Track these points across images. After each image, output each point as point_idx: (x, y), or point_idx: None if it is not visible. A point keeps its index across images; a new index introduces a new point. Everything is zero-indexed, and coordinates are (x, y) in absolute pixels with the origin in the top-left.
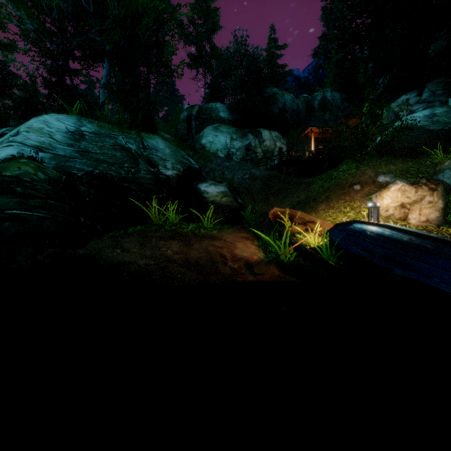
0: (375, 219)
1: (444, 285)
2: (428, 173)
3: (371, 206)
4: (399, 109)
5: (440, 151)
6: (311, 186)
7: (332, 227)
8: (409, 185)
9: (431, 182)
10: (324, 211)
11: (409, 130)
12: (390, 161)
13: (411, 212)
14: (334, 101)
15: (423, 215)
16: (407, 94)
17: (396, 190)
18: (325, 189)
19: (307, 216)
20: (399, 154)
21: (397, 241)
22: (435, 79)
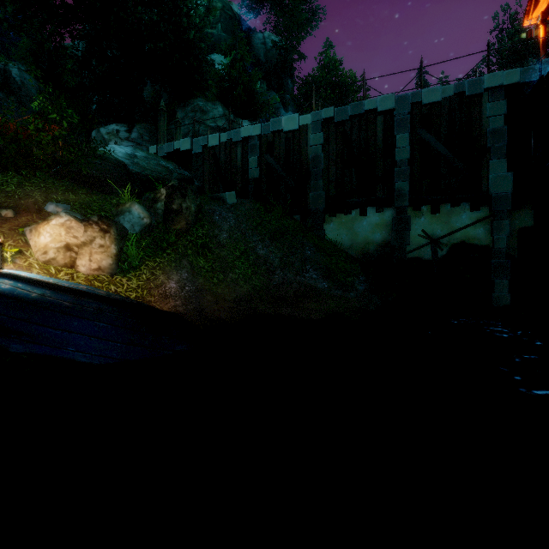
0: None
1: (80, 353)
2: (112, 213)
3: None
4: (109, 138)
5: (129, 193)
6: None
7: None
8: (78, 221)
9: (104, 222)
10: None
11: (103, 159)
12: (72, 189)
13: (80, 257)
14: (25, 87)
15: (94, 261)
16: (118, 124)
17: (58, 225)
18: None
19: None
20: (86, 183)
21: (17, 299)
22: (144, 123)
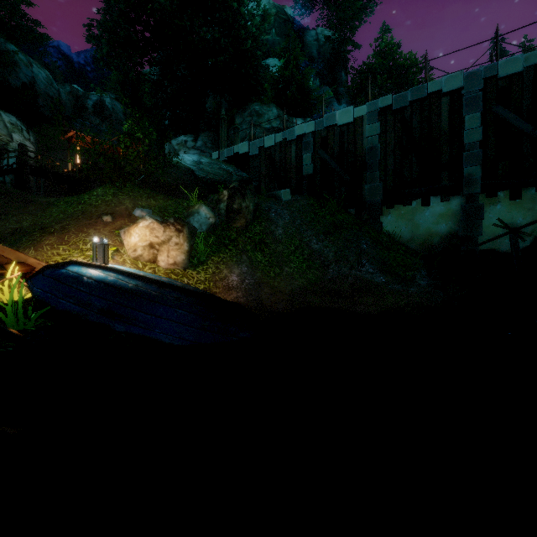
0: (101, 260)
1: (164, 335)
2: (184, 215)
3: (95, 242)
4: (179, 148)
5: (197, 196)
6: (48, 209)
7: (37, 272)
8: (159, 223)
9: (178, 223)
10: (52, 247)
11: (175, 168)
12: (153, 195)
13: (160, 253)
14: (115, 112)
15: (171, 257)
16: (186, 135)
17: (144, 227)
18: (66, 216)
19: (13, 253)
20: (163, 190)
21: (119, 288)
22: (207, 132)
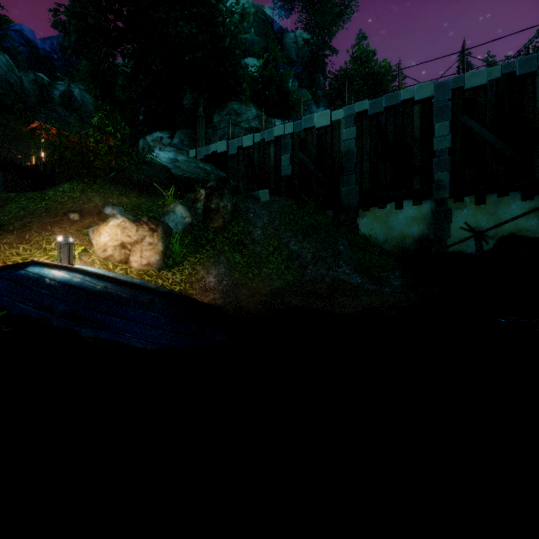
0: (65, 260)
1: (136, 339)
2: (159, 214)
3: (59, 241)
4: (154, 145)
5: (172, 194)
6: (7, 205)
7: None
8: (131, 222)
9: (152, 222)
10: (10, 246)
11: (150, 165)
12: (125, 193)
13: (132, 254)
14: (85, 104)
15: (144, 257)
16: (162, 132)
17: (115, 226)
18: (28, 213)
19: None
20: (136, 187)
21: (86, 291)
22: (184, 129)
